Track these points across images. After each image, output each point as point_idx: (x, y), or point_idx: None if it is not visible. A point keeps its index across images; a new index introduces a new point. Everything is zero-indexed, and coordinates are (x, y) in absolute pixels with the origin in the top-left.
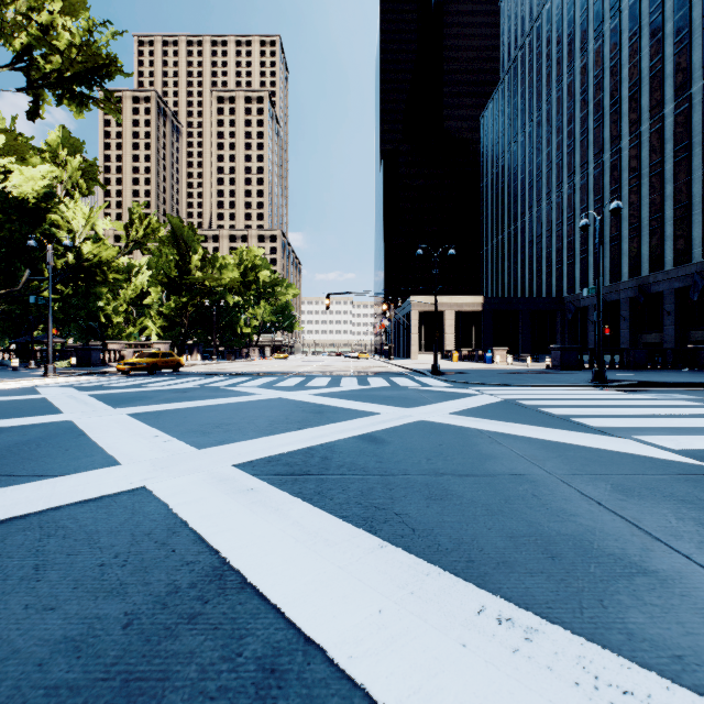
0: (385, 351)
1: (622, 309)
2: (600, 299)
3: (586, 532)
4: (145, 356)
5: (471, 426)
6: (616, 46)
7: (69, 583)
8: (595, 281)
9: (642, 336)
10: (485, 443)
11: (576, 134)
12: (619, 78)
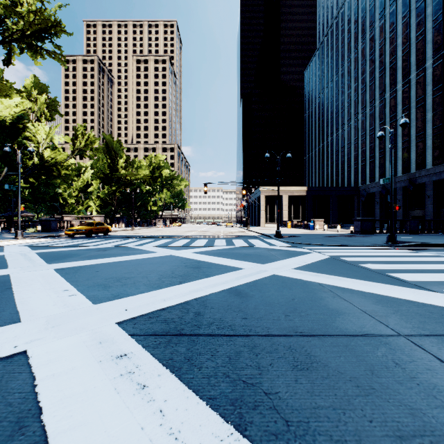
0: (243, 221)
1: (397, 194)
2: (392, 186)
3: None
4: (84, 225)
5: (313, 280)
6: (393, 24)
7: None
8: (380, 176)
9: (411, 211)
10: (329, 297)
11: (367, 81)
12: (396, 44)
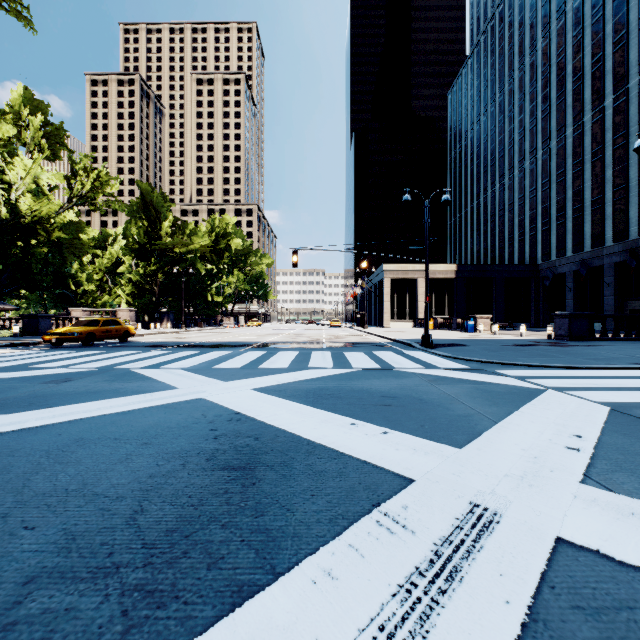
0: (357, 319)
1: (605, 275)
2: None
3: None
4: (82, 325)
5: None
6: (599, 2)
7: None
8: (574, 246)
9: (629, 302)
10: None
11: (552, 98)
12: (603, 35)
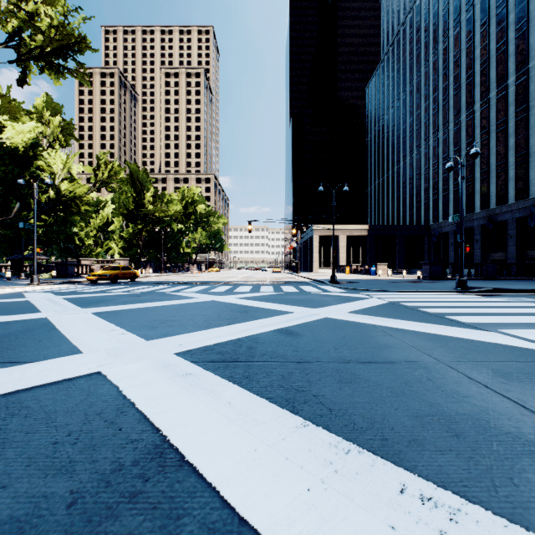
0: (293, 266)
1: (475, 234)
2: (462, 224)
3: (481, 412)
4: (109, 269)
5: (367, 322)
6: (470, 32)
7: (23, 461)
8: (454, 212)
9: (491, 254)
10: (380, 336)
11: (440, 100)
12: (473, 57)
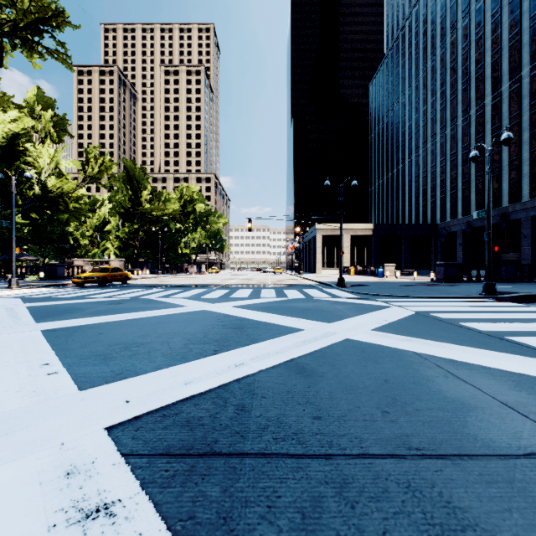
0: (295, 267)
1: None
2: (490, 221)
3: None
4: (97, 271)
5: (406, 348)
6: (481, 23)
7: None
8: (463, 211)
9: (503, 254)
10: (439, 378)
11: (448, 95)
12: (483, 48)
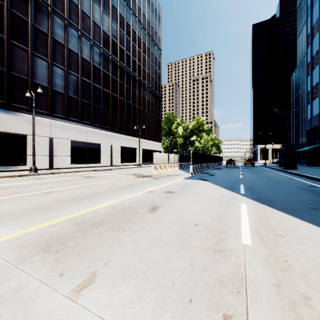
0: None
1: None
2: (272, 153)
3: None
4: None
5: None
6: None
7: None
8: None
9: None
10: None
11: None
12: None
